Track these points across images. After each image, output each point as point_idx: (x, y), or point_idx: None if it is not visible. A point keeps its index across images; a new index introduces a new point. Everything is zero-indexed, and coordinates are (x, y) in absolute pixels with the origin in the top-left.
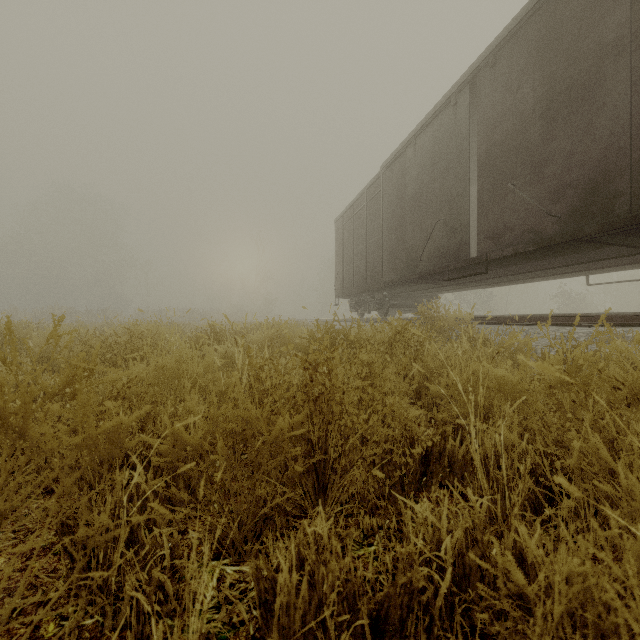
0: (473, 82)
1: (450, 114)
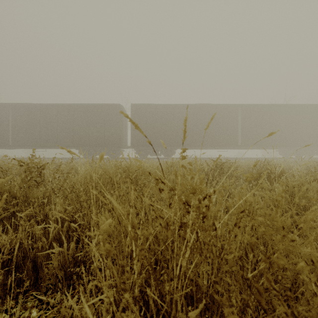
0: (10, 105)
1: (2, 108)
